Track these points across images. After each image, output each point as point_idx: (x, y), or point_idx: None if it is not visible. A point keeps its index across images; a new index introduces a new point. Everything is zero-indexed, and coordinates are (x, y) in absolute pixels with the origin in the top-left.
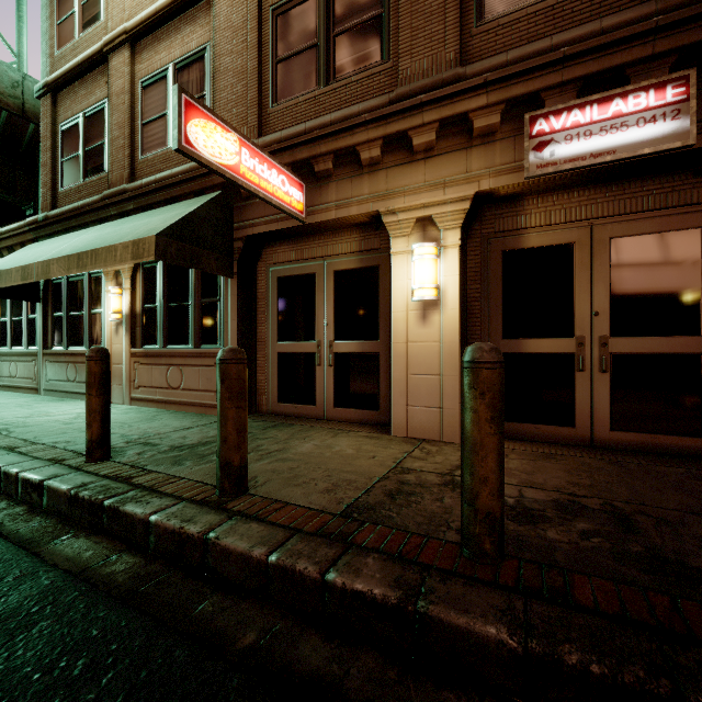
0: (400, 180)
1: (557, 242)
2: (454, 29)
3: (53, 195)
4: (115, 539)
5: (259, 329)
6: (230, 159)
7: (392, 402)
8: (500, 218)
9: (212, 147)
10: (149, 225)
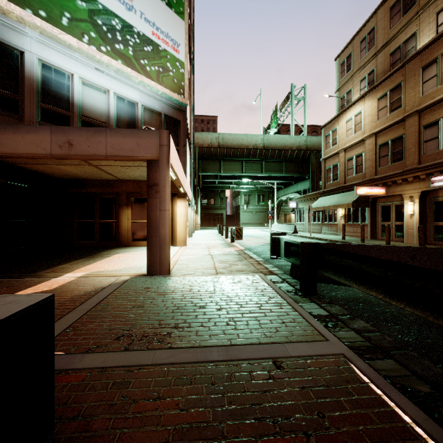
0: (406, 187)
1: None
2: (417, 156)
3: (324, 185)
4: None
5: (376, 219)
6: (364, 192)
7: (404, 235)
8: (433, 194)
9: (361, 192)
10: (350, 199)
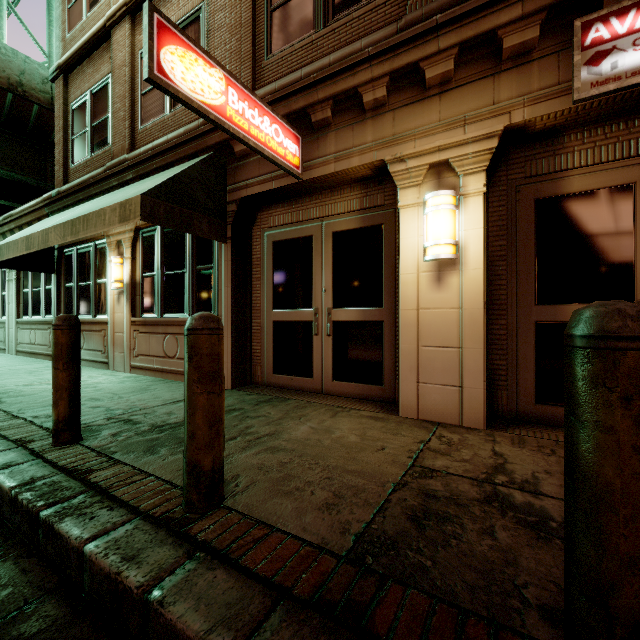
0: (410, 122)
1: (610, 184)
2: None
3: (65, 172)
4: (49, 565)
5: (254, 297)
6: (215, 98)
7: (399, 377)
8: (532, 160)
9: (192, 81)
10: (140, 188)
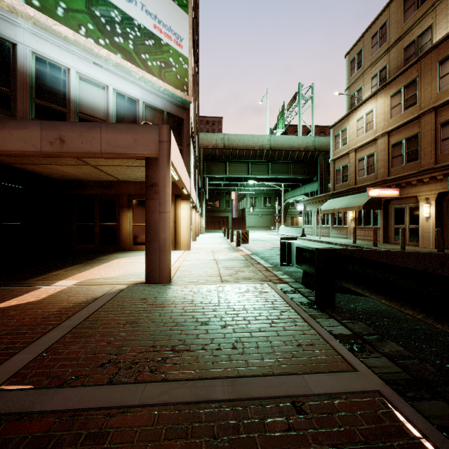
0: (421, 189)
1: None
2: (433, 155)
3: (333, 187)
4: None
5: (389, 222)
6: (377, 194)
7: (419, 239)
8: None
9: (373, 194)
10: (361, 201)
